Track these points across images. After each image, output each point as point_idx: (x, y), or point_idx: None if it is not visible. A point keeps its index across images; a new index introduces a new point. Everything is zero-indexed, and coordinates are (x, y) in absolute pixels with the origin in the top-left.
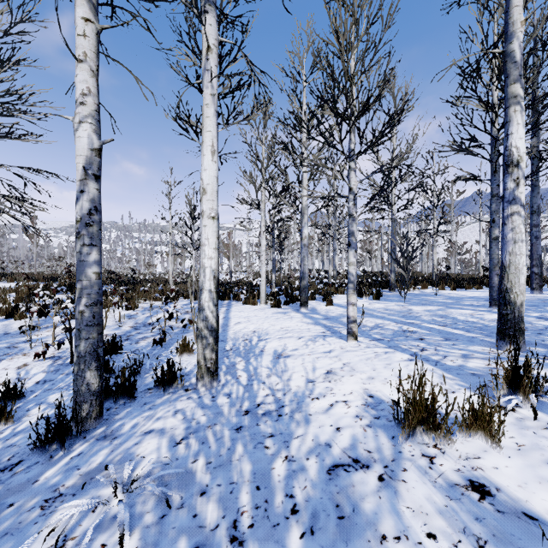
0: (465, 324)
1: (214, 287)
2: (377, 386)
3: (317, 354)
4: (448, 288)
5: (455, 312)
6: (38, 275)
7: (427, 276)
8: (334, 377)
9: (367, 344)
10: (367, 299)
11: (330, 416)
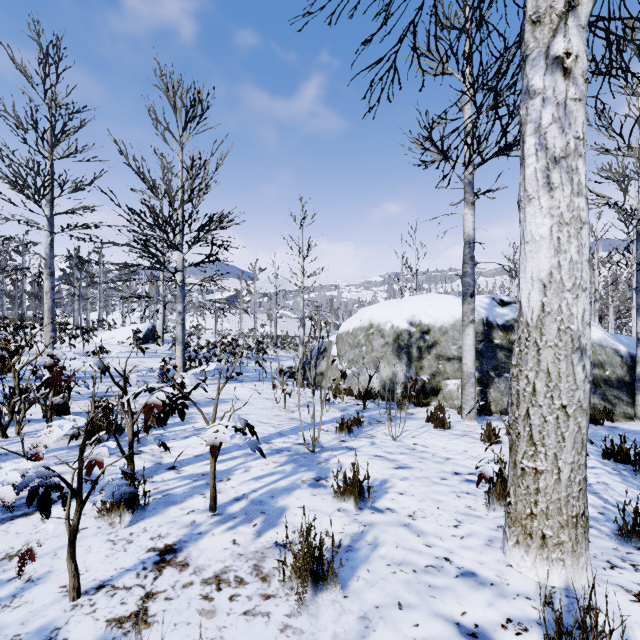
0: None
1: None
2: None
3: None
4: None
5: None
6: None
7: None
8: None
9: None
10: None
11: None
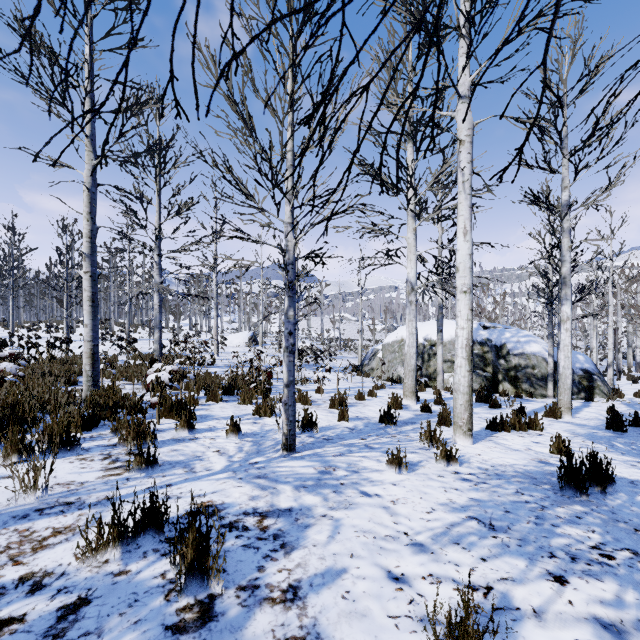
0: None
1: (639, 359)
2: None
3: None
4: None
5: None
6: None
7: None
8: None
9: None
10: None
11: None
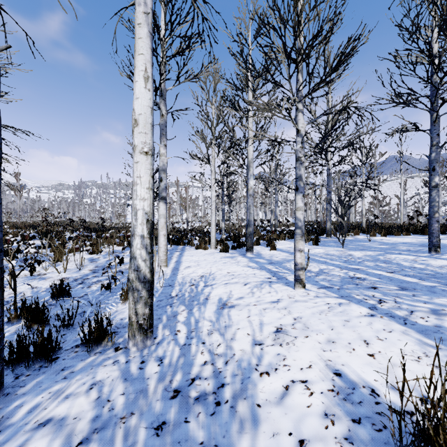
0: (413, 270)
1: (147, 232)
2: (341, 356)
3: (264, 304)
4: (377, 234)
5: (397, 258)
6: (22, 223)
7: (355, 224)
8: (285, 338)
9: (316, 293)
10: (307, 244)
11: (287, 412)
